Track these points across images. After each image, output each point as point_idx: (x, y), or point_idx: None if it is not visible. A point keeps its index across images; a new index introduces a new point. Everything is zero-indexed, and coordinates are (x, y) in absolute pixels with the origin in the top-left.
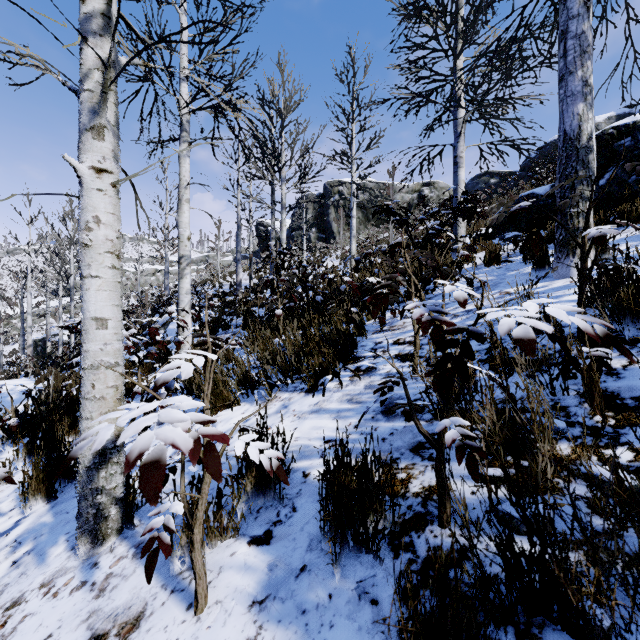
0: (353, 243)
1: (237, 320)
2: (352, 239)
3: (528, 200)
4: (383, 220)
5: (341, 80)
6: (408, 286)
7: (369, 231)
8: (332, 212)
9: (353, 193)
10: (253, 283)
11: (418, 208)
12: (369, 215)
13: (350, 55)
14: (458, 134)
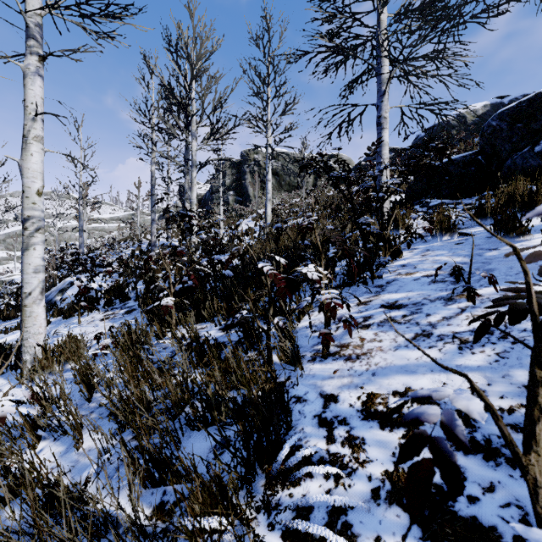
0: (268, 206)
1: (142, 287)
2: (267, 202)
3: (449, 167)
4: (294, 186)
5: (257, 44)
6: (349, 267)
7: (281, 196)
8: (248, 177)
9: (269, 156)
10: (171, 242)
11: (324, 177)
12: (281, 181)
13: (266, 19)
14: (382, 92)
